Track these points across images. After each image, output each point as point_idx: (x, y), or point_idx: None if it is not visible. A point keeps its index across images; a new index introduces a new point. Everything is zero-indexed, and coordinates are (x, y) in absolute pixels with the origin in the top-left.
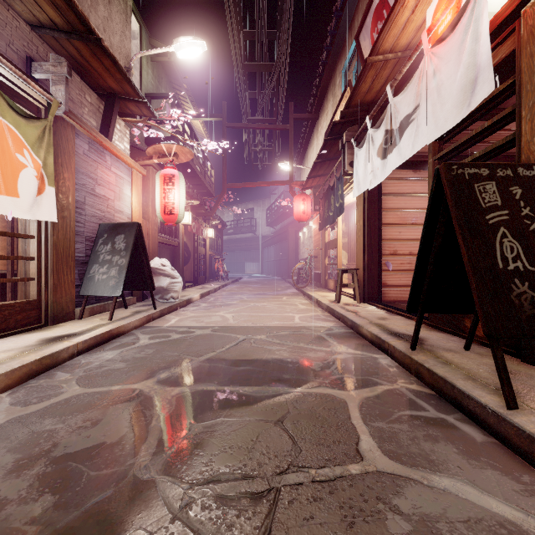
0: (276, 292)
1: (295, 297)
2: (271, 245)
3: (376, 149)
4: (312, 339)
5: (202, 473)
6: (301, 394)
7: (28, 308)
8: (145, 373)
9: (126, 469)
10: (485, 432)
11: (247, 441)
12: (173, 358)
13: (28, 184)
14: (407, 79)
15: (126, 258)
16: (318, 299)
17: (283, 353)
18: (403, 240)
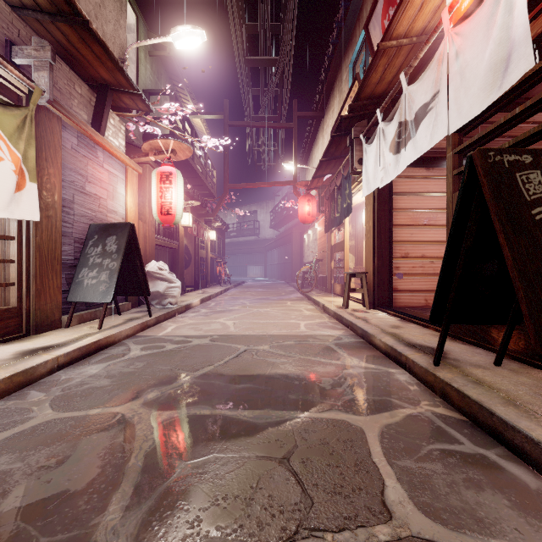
0: (280, 296)
1: (300, 302)
2: (274, 248)
3: (388, 143)
4: (319, 350)
5: (185, 540)
6: (310, 421)
7: (6, 317)
8: (131, 392)
9: (88, 533)
10: (538, 475)
11: (244, 489)
12: (165, 373)
13: (4, 179)
14: (421, 68)
15: (118, 261)
16: (324, 305)
17: (288, 367)
18: (415, 242)
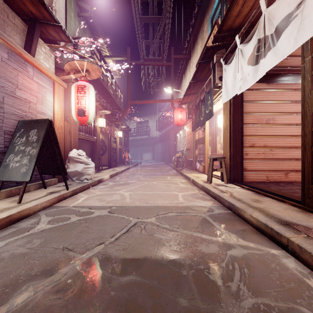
0: (162, 173)
1: (176, 177)
2: (159, 142)
3: (246, 59)
4: (198, 223)
5: None
6: None
7: None
8: (2, 291)
9: None
10: None
11: None
12: (54, 255)
13: None
14: (272, 1)
15: (37, 149)
16: (193, 180)
17: (174, 246)
18: (259, 136)
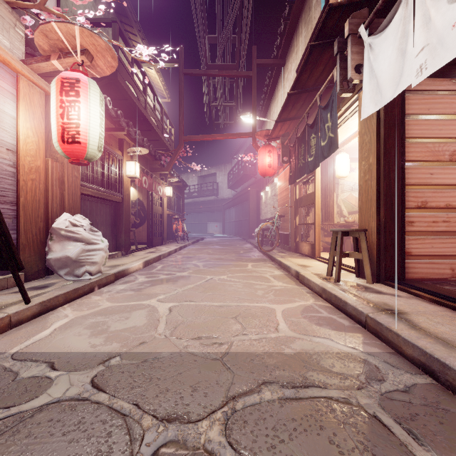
0: (238, 255)
1: (262, 264)
2: (232, 206)
3: None
4: None
5: None
6: None
7: None
8: None
9: None
10: None
11: None
12: None
13: None
14: None
15: None
16: (299, 273)
17: None
18: (436, 186)
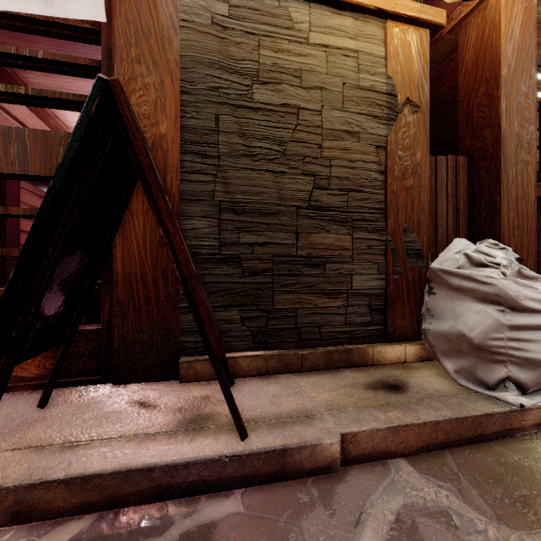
0: None
1: None
2: None
3: None
4: None
5: None
6: None
7: None
8: None
9: None
10: (221, 494)
11: None
12: None
13: None
14: None
15: None
16: None
17: None
18: None
